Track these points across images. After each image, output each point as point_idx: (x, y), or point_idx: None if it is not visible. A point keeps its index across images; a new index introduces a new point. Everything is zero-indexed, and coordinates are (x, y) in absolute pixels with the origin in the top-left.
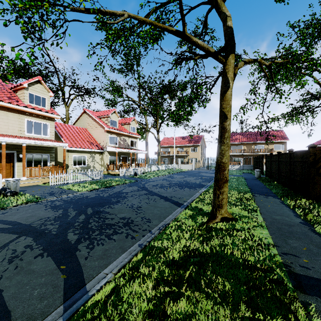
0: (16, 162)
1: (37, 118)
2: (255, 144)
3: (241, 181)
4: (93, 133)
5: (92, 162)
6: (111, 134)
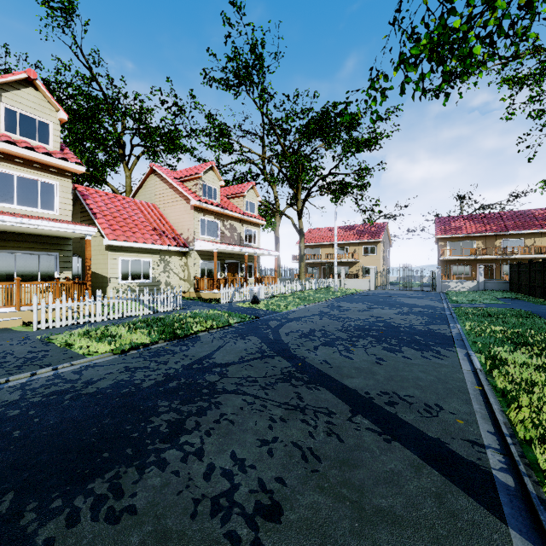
0: None
1: (26, 168)
2: (503, 238)
3: (544, 324)
4: (168, 213)
5: (164, 273)
6: (204, 214)
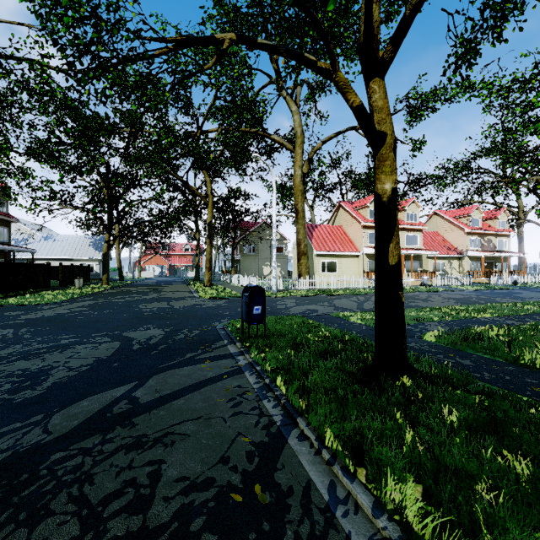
0: None
1: (411, 232)
2: None
3: None
4: (446, 236)
5: (449, 268)
6: (471, 235)
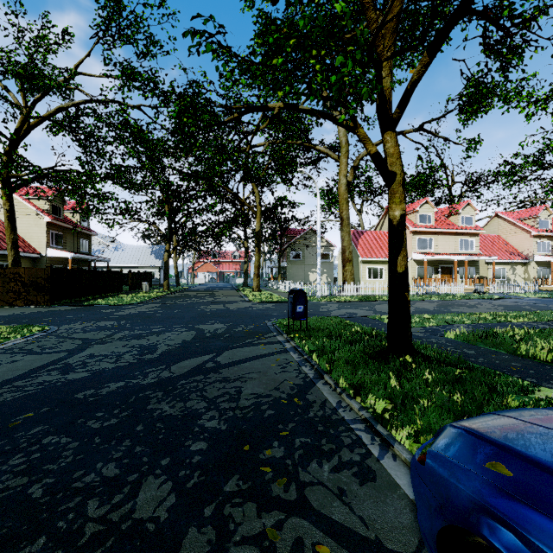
0: (453, 274)
1: (466, 236)
2: None
3: None
4: (509, 240)
5: (512, 275)
6: (539, 238)
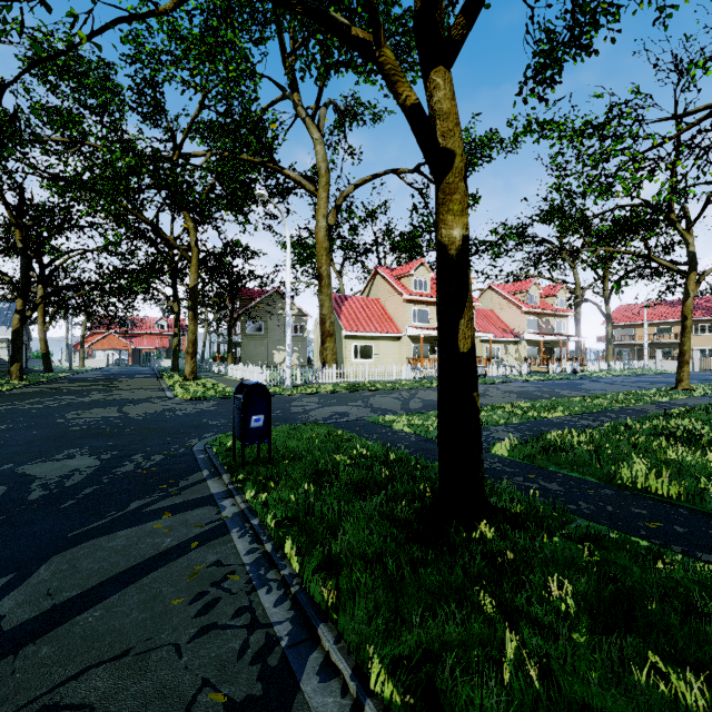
0: None
1: None
2: None
3: None
4: (502, 315)
5: (505, 355)
6: (529, 315)
